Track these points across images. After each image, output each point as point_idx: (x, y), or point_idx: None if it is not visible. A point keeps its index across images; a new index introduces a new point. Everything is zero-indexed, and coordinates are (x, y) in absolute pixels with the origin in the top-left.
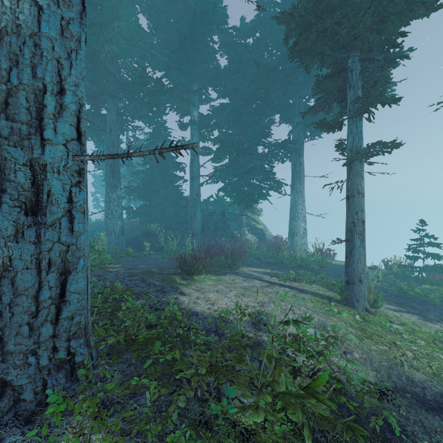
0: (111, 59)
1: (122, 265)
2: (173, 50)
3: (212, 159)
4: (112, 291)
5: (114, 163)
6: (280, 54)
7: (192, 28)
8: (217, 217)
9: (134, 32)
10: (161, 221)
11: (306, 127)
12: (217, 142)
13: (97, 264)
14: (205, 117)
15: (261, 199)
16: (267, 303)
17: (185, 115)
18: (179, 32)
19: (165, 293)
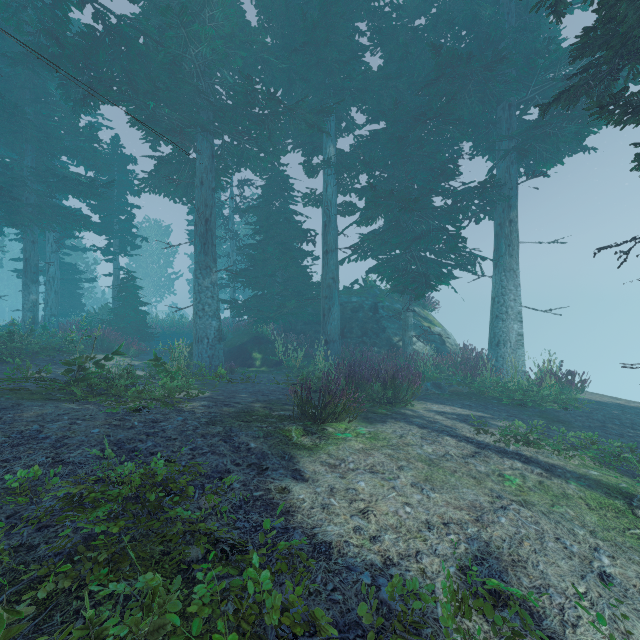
0: (200, 71)
1: (212, 393)
2: (295, 47)
3: (358, 221)
4: (142, 480)
5: (207, 232)
6: (474, 36)
7: (326, 7)
8: (364, 313)
9: (235, 24)
10: (279, 321)
11: (523, 157)
12: (365, 195)
13: (160, 396)
14: (347, 154)
15: (443, 283)
16: (489, 513)
17: (315, 154)
18: (305, 16)
19: (265, 473)
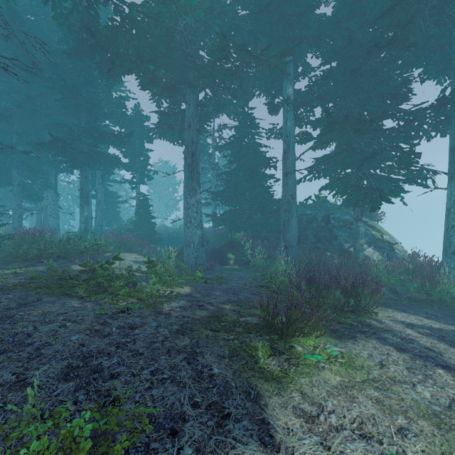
0: (187, 40)
1: (192, 290)
2: (260, 9)
3: (313, 147)
4: None
5: (193, 163)
6: None
7: None
8: (318, 223)
9: None
10: (248, 230)
11: None
12: (318, 125)
13: (145, 297)
14: (303, 92)
15: (397, 195)
16: None
17: (276, 96)
18: None
19: (225, 426)
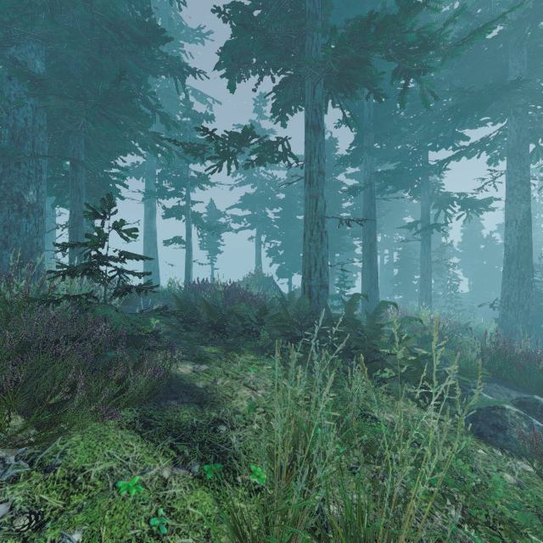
0: None
1: None
2: None
3: None
4: None
5: None
6: None
7: None
8: None
9: None
10: None
11: None
12: None
13: None
14: None
15: None
16: None
17: None
18: None
19: None
